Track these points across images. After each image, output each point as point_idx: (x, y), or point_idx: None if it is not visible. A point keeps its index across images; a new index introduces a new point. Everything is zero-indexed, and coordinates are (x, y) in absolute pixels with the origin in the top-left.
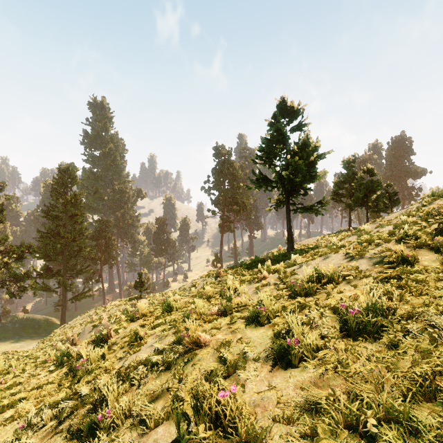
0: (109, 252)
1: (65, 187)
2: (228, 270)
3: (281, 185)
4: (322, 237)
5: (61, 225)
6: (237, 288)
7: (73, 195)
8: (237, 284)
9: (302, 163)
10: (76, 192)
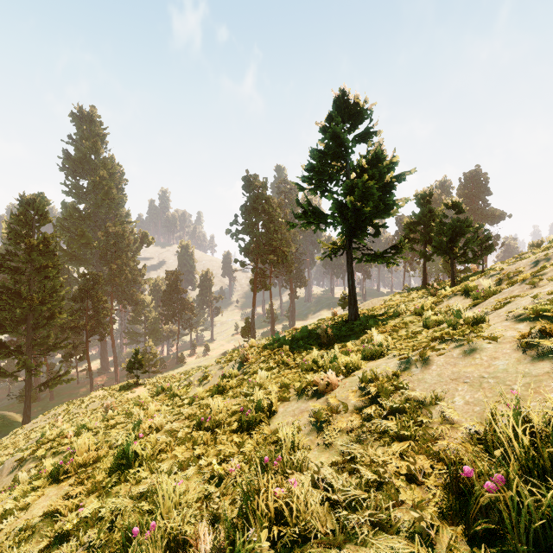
0: (98, 318)
1: (30, 227)
2: (260, 351)
3: (341, 219)
4: (392, 296)
5: (23, 282)
6: (275, 409)
7: (42, 238)
8: (274, 399)
9: (373, 186)
10: (46, 235)
